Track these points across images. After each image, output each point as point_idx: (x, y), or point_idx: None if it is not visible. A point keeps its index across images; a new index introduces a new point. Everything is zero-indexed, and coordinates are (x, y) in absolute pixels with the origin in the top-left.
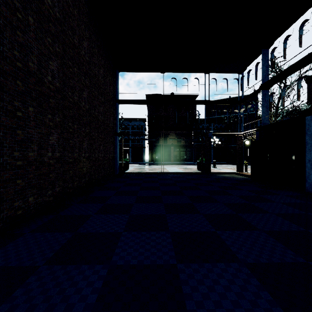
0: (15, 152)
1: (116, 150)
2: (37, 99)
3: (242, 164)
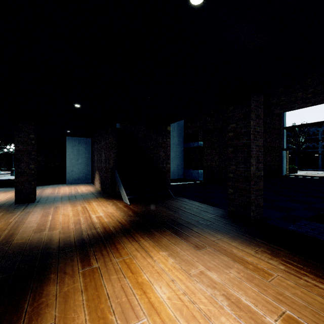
0: None
1: (282, 160)
2: None
3: None
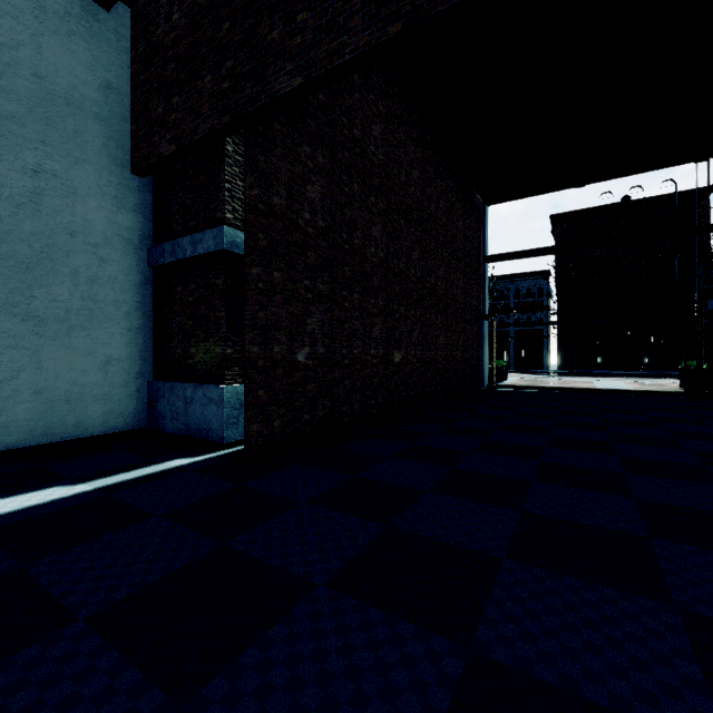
0: (394, 350)
1: (483, 346)
2: (405, 297)
3: None
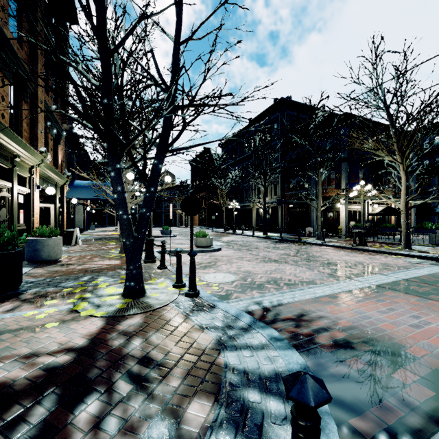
0: None
1: None
2: None
3: (88, 225)
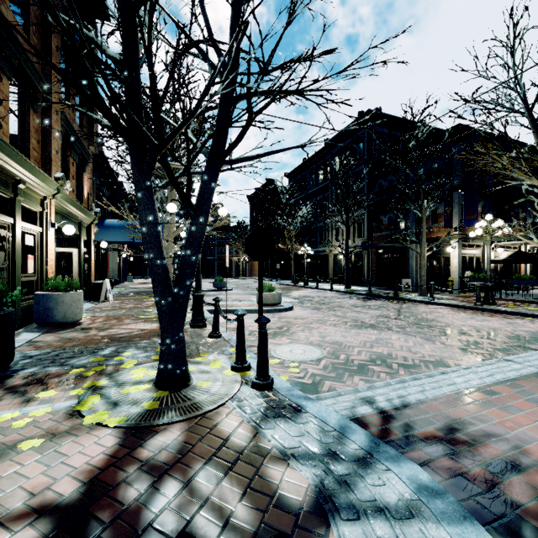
0: None
1: None
2: None
3: (125, 275)
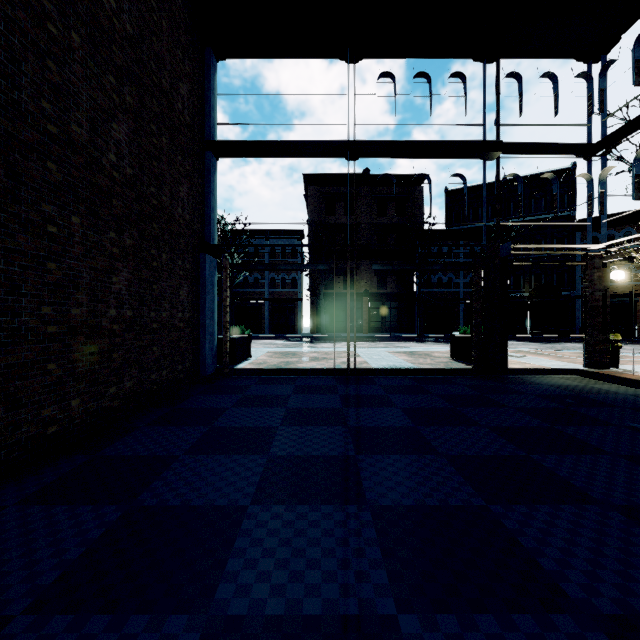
0: None
1: (205, 300)
2: None
3: (606, 343)
